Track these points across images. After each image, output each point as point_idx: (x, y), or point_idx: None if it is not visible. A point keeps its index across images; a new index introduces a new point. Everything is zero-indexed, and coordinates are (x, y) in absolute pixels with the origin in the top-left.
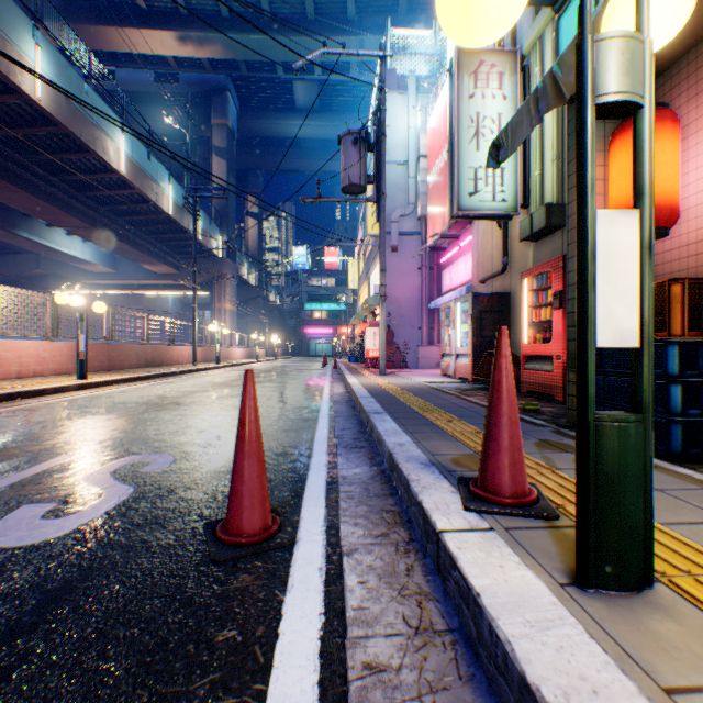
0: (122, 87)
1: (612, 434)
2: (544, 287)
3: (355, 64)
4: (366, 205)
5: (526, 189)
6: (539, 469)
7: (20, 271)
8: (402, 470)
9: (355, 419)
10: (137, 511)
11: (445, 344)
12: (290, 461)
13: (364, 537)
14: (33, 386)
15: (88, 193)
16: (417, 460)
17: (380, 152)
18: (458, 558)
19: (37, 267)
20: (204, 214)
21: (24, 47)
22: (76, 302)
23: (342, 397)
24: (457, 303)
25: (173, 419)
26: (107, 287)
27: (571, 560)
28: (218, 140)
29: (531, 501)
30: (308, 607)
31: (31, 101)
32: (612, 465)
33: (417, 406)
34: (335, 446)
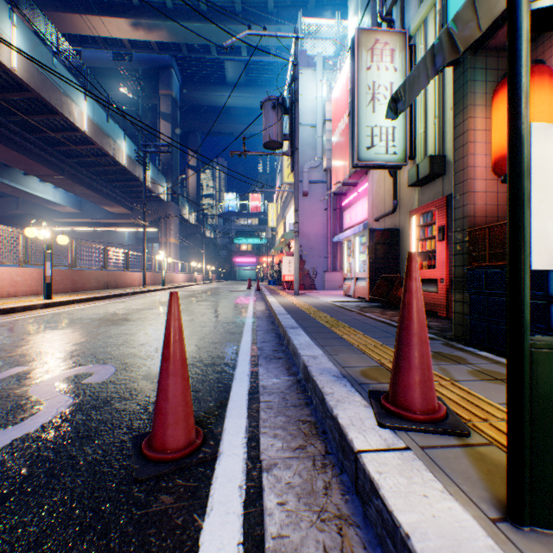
0: (86, 63)
1: (550, 362)
2: (429, 223)
3: (274, 48)
4: (282, 159)
5: (413, 144)
6: (440, 381)
7: (2, 211)
8: (317, 383)
9: (274, 332)
10: (71, 423)
11: (346, 270)
12: (217, 372)
13: (282, 450)
14: (5, 305)
15: (57, 148)
16: (330, 373)
17: (294, 115)
18: (380, 486)
19: (17, 208)
20: (153, 166)
21: (2, 26)
22: (43, 235)
23: (263, 313)
24: (356, 237)
25: (119, 333)
26: (74, 224)
27: (495, 487)
28: (164, 107)
29: (441, 417)
30: (226, 536)
31: (7, 71)
32: (550, 395)
33: (326, 322)
34: (257, 357)
